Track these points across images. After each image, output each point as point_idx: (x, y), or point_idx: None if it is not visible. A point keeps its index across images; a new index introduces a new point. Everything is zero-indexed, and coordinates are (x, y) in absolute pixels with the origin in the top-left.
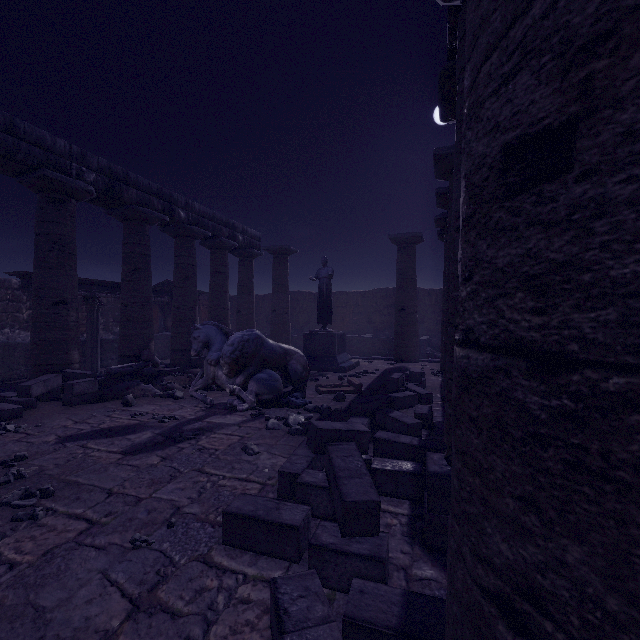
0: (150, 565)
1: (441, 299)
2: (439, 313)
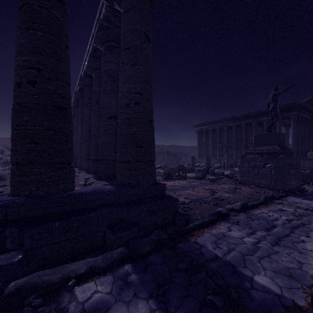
0: None
1: None
2: None
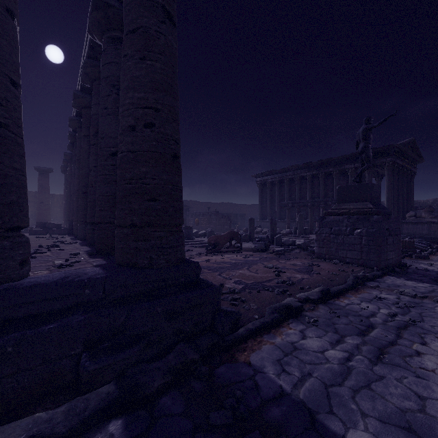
0: None
1: (60, 200)
2: (59, 207)
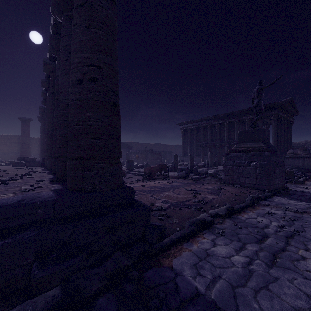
0: (3, 168)
1: (38, 141)
2: (37, 146)
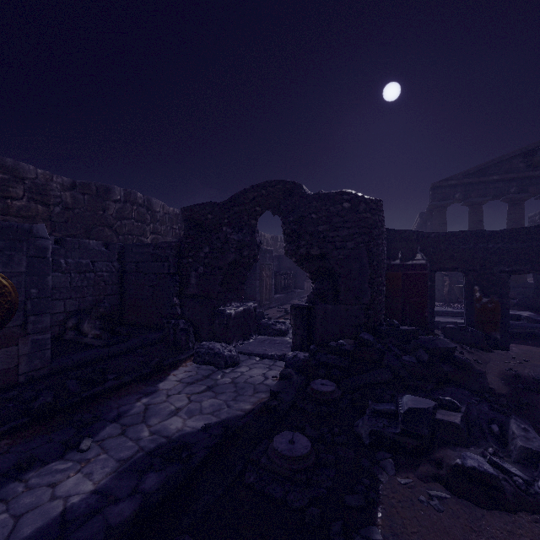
0: None
1: None
2: None
